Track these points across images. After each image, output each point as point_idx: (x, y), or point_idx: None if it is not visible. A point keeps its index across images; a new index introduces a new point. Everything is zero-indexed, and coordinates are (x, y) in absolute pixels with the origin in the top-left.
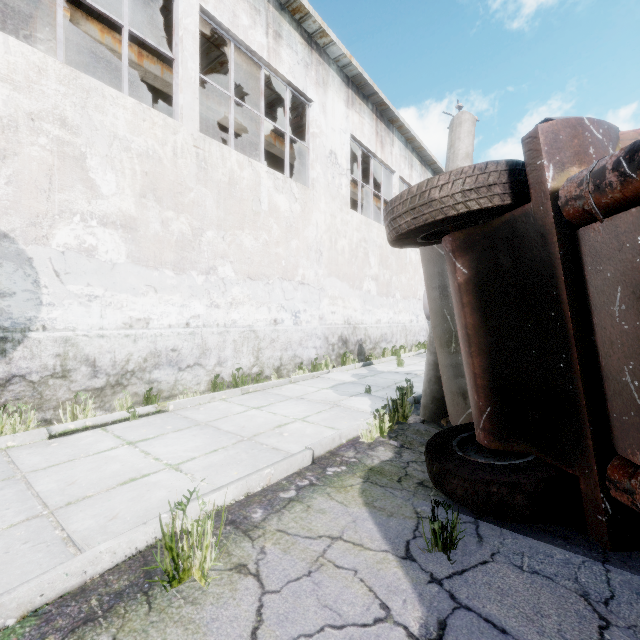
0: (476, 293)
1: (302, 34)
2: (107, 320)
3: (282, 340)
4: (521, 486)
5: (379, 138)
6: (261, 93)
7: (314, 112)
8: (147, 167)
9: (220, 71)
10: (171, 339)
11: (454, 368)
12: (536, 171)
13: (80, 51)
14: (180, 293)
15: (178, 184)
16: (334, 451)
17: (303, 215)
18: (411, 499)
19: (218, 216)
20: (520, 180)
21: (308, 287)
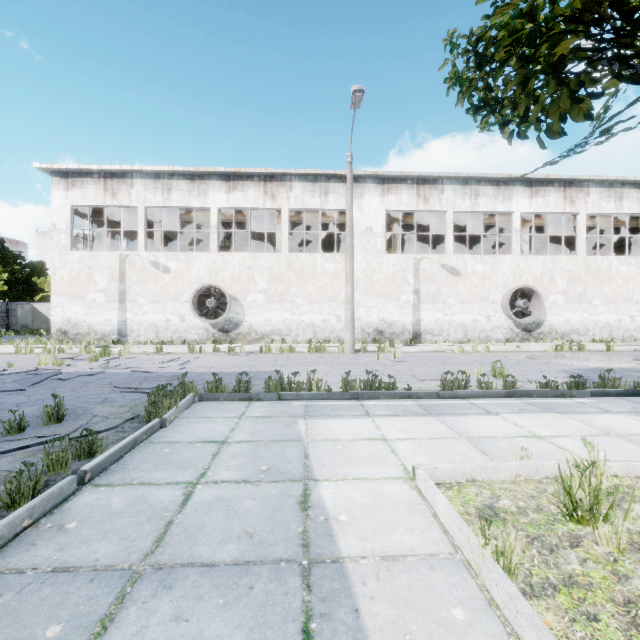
0: None
1: (636, 187)
2: (559, 320)
3: (623, 328)
4: None
5: None
6: (611, 226)
7: None
8: (569, 274)
9: None
10: (576, 326)
11: None
12: None
13: None
14: (579, 311)
15: (578, 276)
16: None
17: (636, 271)
18: None
19: (592, 283)
20: None
21: (639, 304)
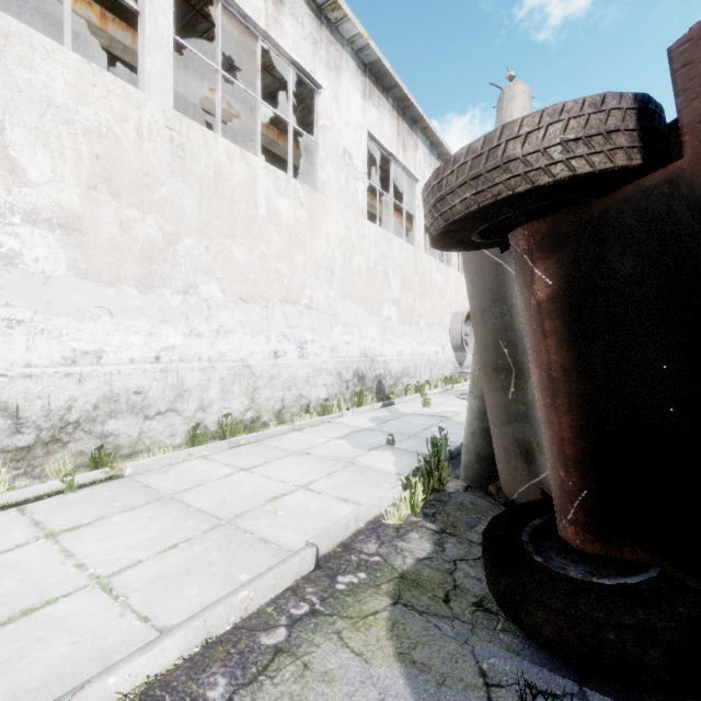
0: (567, 315)
1: (309, 4)
2: (37, 354)
3: (284, 377)
4: (657, 633)
5: (401, 139)
6: (258, 70)
7: (324, 100)
8: (98, 149)
9: (210, 50)
10: (134, 378)
11: (512, 420)
12: (700, 99)
13: (31, 15)
14: (147, 318)
15: (144, 175)
16: (348, 542)
17: (311, 224)
18: (470, 641)
19: (200, 220)
20: (655, 127)
21: (317, 312)
